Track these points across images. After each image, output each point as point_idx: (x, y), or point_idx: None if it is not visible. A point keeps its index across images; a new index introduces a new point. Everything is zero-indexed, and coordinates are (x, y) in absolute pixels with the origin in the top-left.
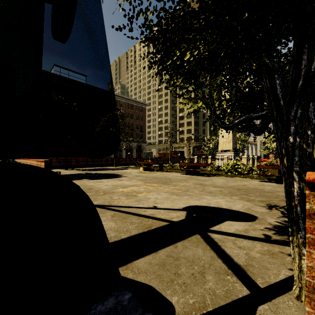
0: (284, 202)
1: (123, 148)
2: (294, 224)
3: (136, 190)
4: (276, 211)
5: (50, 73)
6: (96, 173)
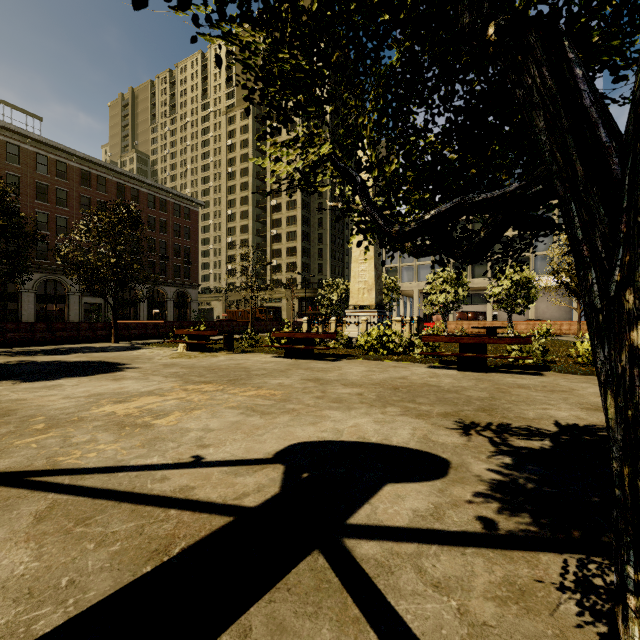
0: (485, 414)
1: (137, 298)
2: None
3: (154, 408)
4: (480, 440)
5: None
6: (53, 360)
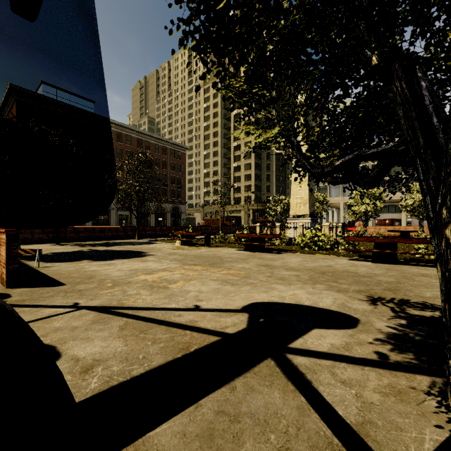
0: (390, 292)
1: (150, 211)
2: None
3: (168, 278)
4: (384, 308)
5: (34, 93)
6: (106, 249)
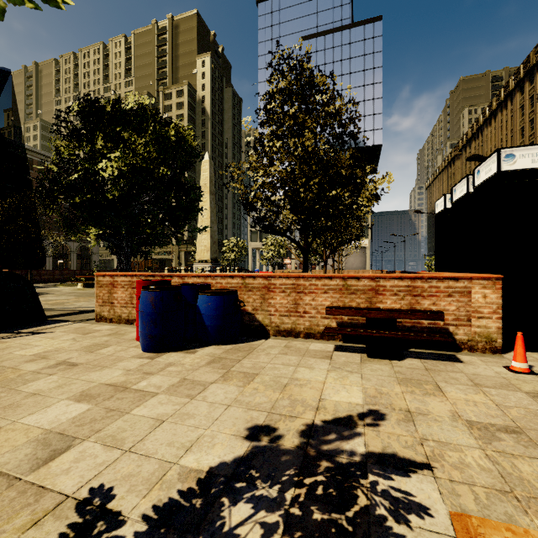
0: None
1: (47, 254)
2: None
3: (64, 302)
4: None
5: None
6: None
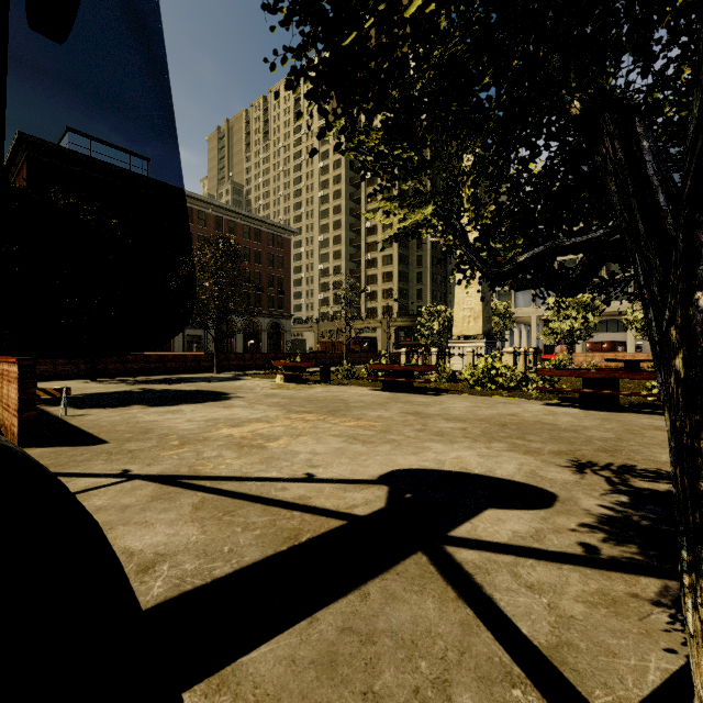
0: (606, 454)
1: (236, 330)
2: (702, 543)
3: (264, 433)
4: (595, 479)
5: (56, 147)
6: (169, 388)
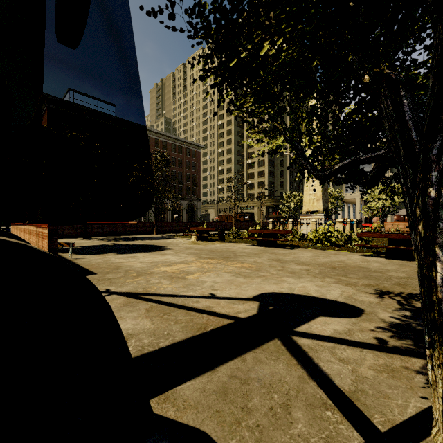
0: (400, 287)
1: (167, 208)
2: (435, 330)
3: (185, 270)
4: (390, 301)
5: (63, 100)
6: (128, 243)
